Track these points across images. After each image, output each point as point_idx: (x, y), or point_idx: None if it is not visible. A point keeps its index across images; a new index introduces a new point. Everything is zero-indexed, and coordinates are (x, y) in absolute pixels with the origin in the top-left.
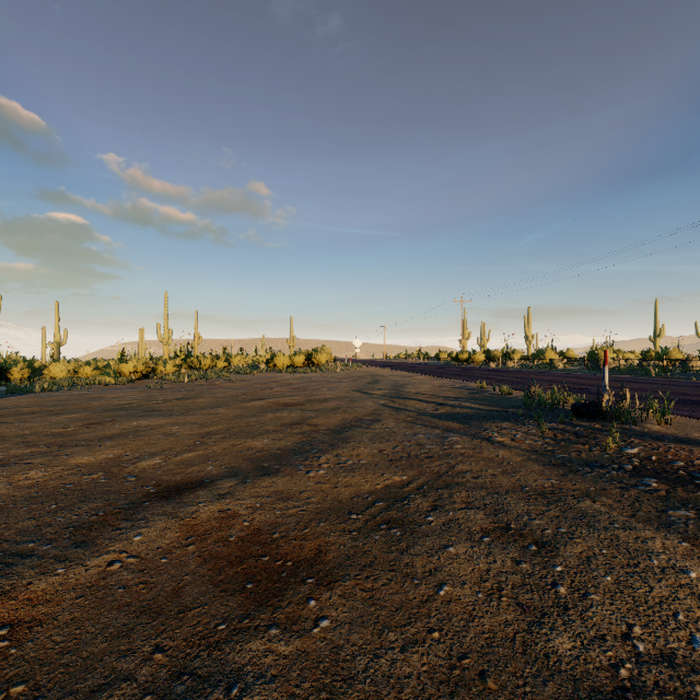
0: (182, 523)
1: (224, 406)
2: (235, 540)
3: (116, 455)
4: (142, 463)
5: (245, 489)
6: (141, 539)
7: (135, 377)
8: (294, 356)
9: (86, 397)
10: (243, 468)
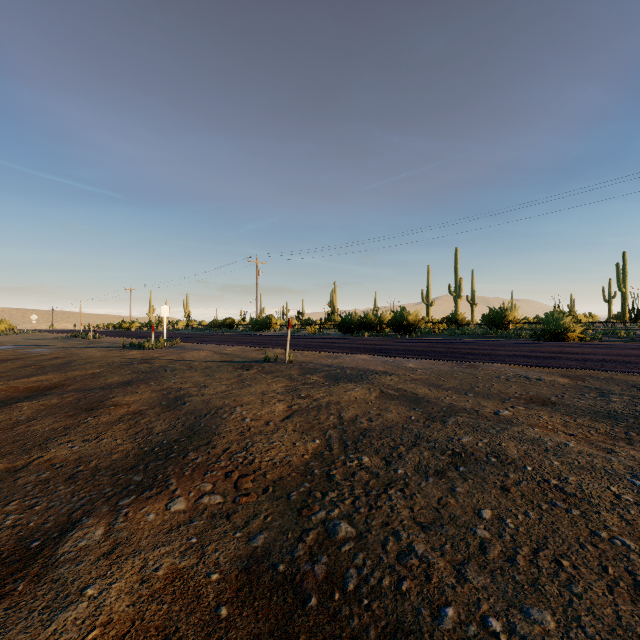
0: None
1: None
2: None
3: None
4: None
5: None
6: None
7: None
8: None
9: None
10: None
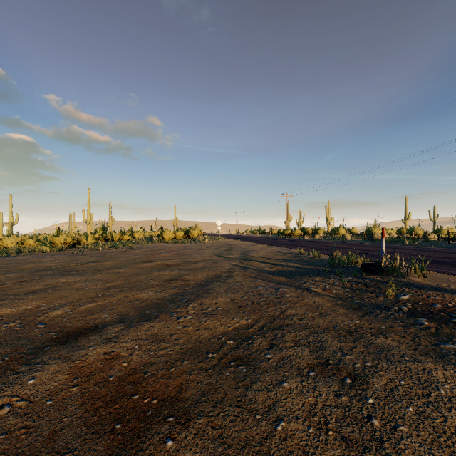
0: (72, 365)
1: (124, 267)
2: (113, 380)
3: (34, 306)
4: (53, 312)
5: (128, 333)
6: (34, 382)
7: (65, 247)
8: (177, 231)
9: (26, 261)
10: (130, 315)
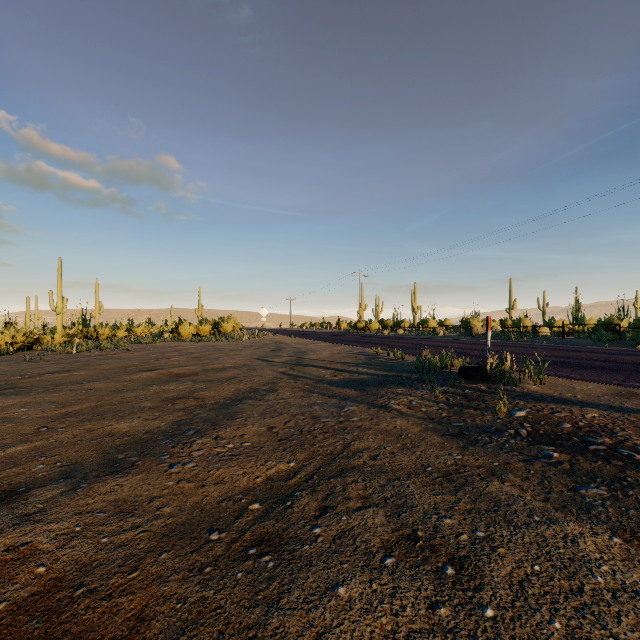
0: None
1: (104, 379)
2: (2, 612)
3: None
4: None
5: (71, 501)
6: None
7: (13, 349)
8: (200, 325)
9: None
10: (86, 464)
